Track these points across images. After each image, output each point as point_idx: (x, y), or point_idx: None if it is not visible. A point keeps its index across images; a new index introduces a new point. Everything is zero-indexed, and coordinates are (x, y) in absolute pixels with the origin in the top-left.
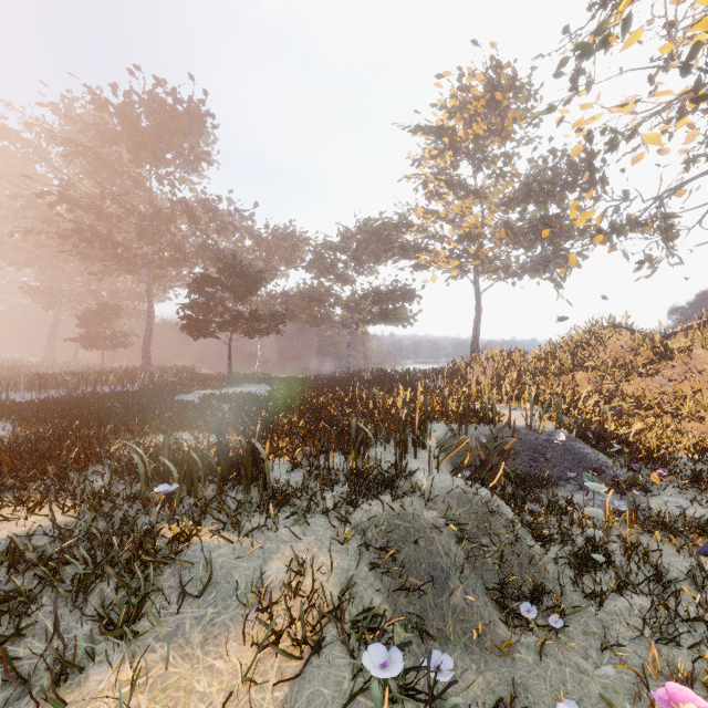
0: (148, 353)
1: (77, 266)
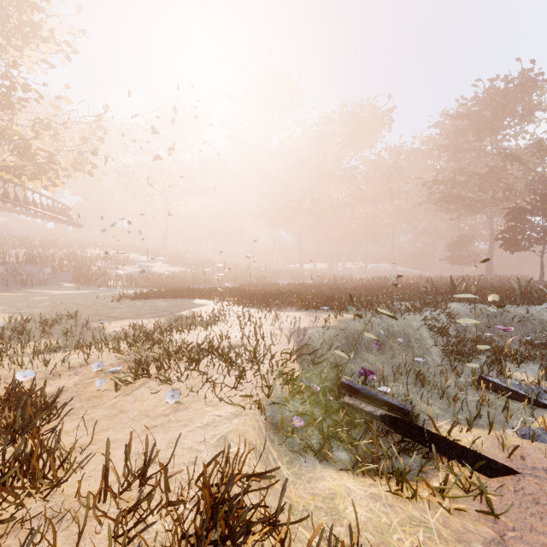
0: (490, 266)
1: (449, 214)
